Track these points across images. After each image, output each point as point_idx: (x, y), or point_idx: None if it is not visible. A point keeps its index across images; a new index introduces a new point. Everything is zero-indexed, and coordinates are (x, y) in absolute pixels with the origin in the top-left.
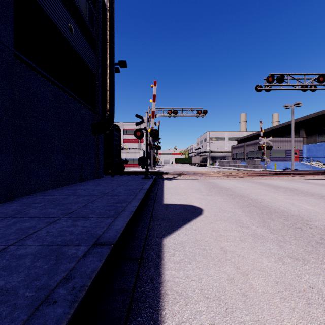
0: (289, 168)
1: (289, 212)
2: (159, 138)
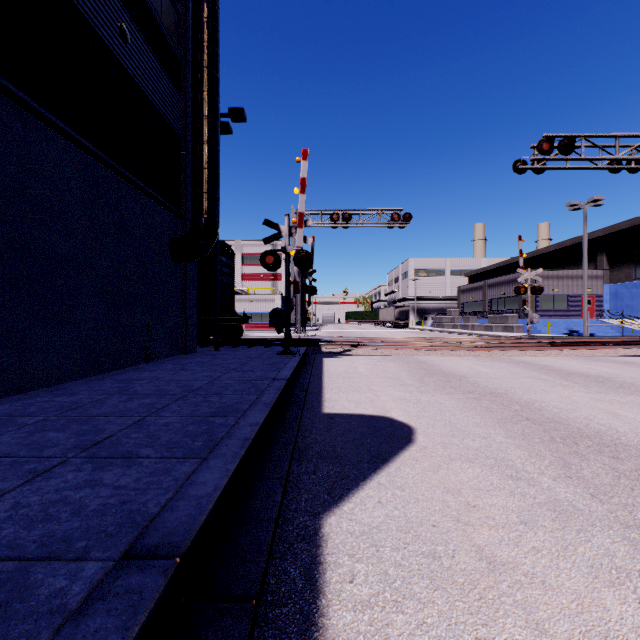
0: (576, 331)
1: (615, 436)
2: (314, 271)
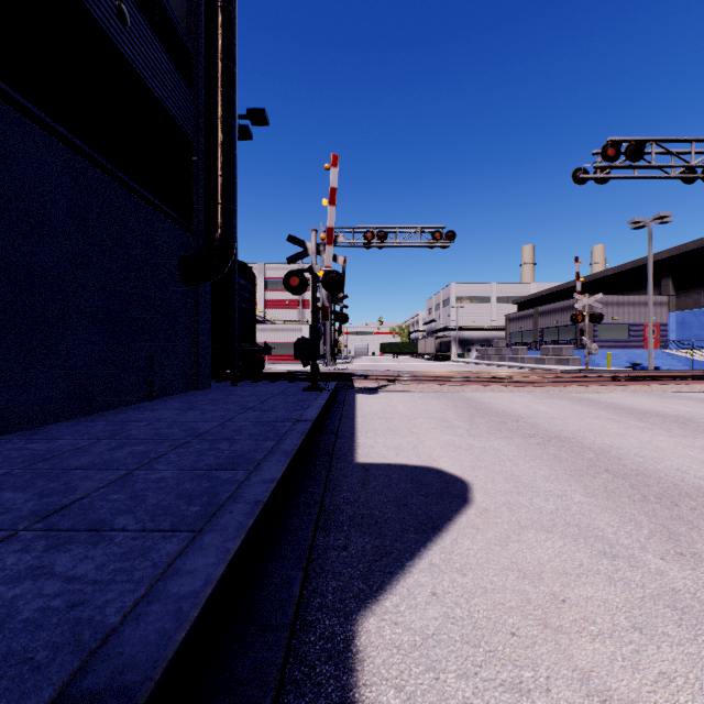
0: (639, 364)
1: None
2: (345, 296)
